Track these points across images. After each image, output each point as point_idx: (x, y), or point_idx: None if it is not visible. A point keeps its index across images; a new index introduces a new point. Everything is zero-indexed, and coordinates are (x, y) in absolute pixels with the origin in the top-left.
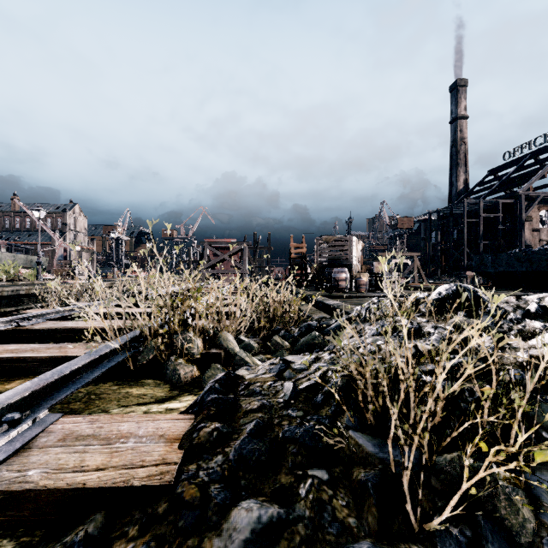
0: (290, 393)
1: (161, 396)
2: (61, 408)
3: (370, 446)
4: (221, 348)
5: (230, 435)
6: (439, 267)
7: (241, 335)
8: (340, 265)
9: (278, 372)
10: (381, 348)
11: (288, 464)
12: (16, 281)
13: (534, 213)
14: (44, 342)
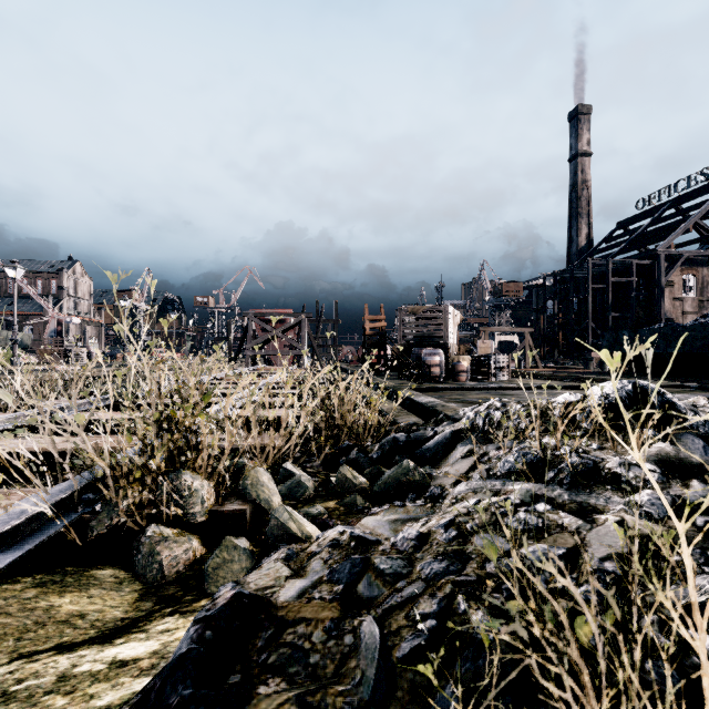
0: (375, 675)
1: (114, 618)
2: None
3: None
4: (247, 500)
5: None
6: (556, 346)
7: (288, 462)
8: (431, 344)
9: (347, 584)
10: (549, 521)
11: None
12: None
13: (676, 278)
14: None
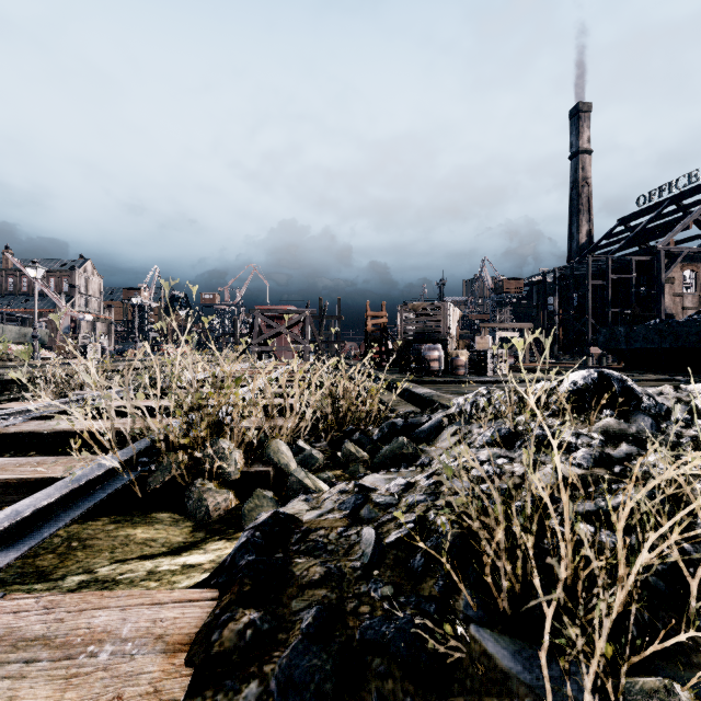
0: (372, 551)
1: (177, 541)
2: (21, 565)
3: (507, 657)
4: (270, 464)
5: (274, 635)
6: (556, 342)
7: (300, 440)
8: (431, 340)
9: (352, 510)
10: (504, 469)
11: (372, 697)
12: (5, 361)
13: (676, 274)
14: (22, 450)
